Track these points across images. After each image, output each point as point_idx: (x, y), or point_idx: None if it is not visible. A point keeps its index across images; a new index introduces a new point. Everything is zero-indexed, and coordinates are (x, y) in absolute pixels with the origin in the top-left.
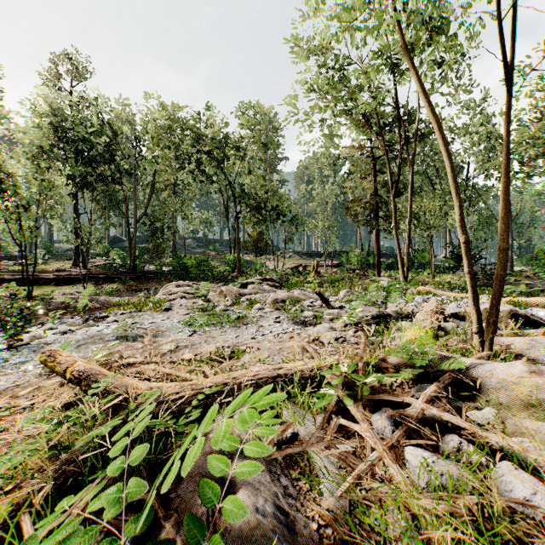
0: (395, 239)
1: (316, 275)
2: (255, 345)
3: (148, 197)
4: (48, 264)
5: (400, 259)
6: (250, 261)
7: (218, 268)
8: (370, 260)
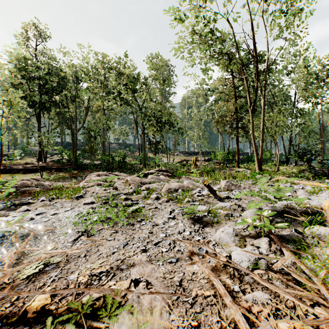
0: (253, 142)
1: (195, 166)
2: (144, 271)
3: (85, 115)
4: (23, 159)
5: (256, 156)
6: (152, 158)
7: (131, 162)
8: (230, 156)
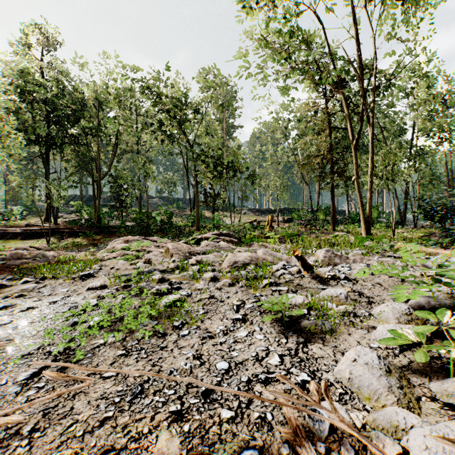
0: (357, 192)
1: (270, 229)
2: None
3: (112, 156)
4: (25, 219)
5: (363, 213)
6: (209, 217)
7: (179, 223)
8: (320, 215)
